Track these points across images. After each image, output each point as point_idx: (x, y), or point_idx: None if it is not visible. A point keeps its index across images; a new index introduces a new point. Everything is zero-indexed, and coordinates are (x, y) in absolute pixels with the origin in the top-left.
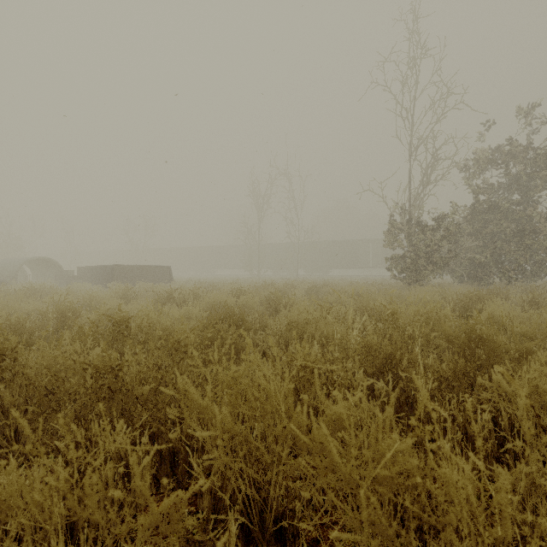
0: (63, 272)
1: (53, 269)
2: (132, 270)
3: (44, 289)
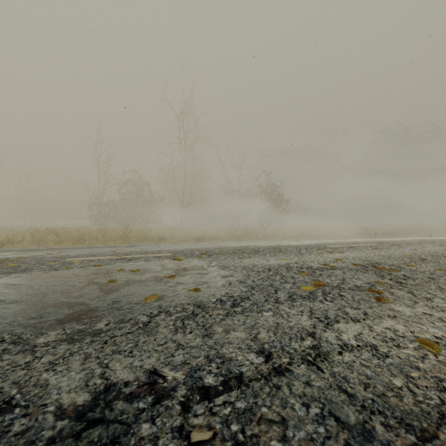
0: None
1: None
2: None
3: None
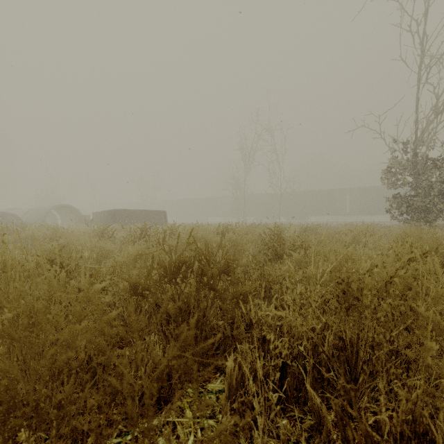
0: (81, 217)
1: (74, 215)
2: (131, 214)
3: (34, 227)
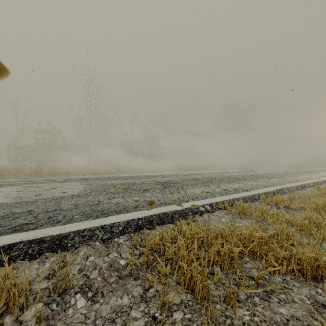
0: None
1: None
2: None
3: None
